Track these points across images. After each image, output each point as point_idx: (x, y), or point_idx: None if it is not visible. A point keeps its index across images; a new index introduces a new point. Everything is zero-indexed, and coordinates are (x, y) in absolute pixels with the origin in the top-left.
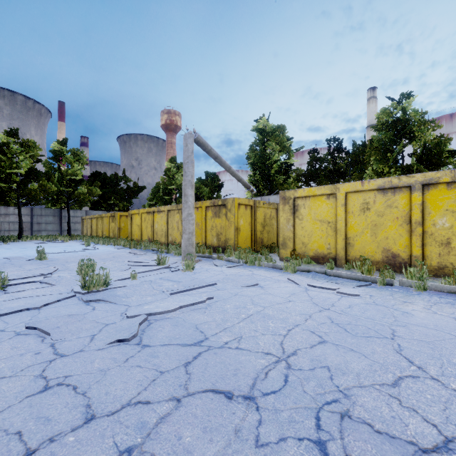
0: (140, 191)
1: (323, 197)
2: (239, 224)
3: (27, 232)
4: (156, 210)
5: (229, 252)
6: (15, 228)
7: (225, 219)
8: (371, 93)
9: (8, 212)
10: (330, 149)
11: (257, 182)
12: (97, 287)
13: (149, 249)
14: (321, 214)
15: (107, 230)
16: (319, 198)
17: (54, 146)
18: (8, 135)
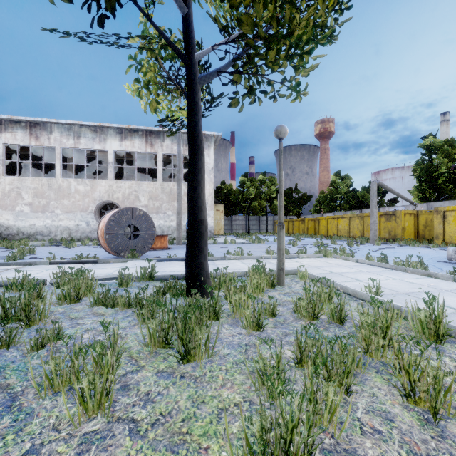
0: (309, 200)
1: None
2: (405, 226)
3: (244, 230)
4: (340, 217)
5: (397, 241)
6: (238, 228)
7: (394, 223)
8: None
9: (236, 219)
10: None
11: (423, 190)
12: (352, 245)
13: (341, 239)
14: None
15: (297, 229)
16: None
17: (260, 177)
18: (244, 177)
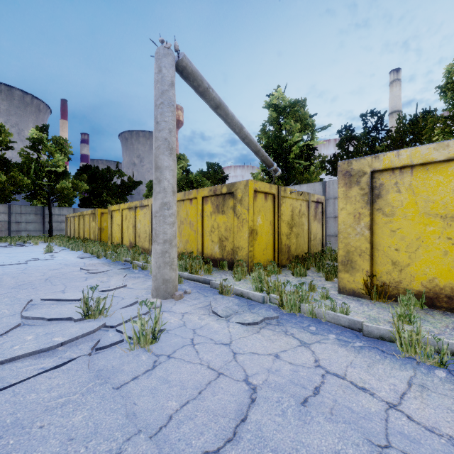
0: (135, 186)
1: (453, 164)
2: (256, 224)
3: (4, 233)
4: (138, 205)
5: (239, 272)
6: None
7: (233, 216)
8: (394, 75)
9: None
10: (366, 127)
11: None
12: None
13: (121, 260)
14: (446, 201)
15: (88, 231)
16: (440, 168)
17: (32, 133)
18: None
